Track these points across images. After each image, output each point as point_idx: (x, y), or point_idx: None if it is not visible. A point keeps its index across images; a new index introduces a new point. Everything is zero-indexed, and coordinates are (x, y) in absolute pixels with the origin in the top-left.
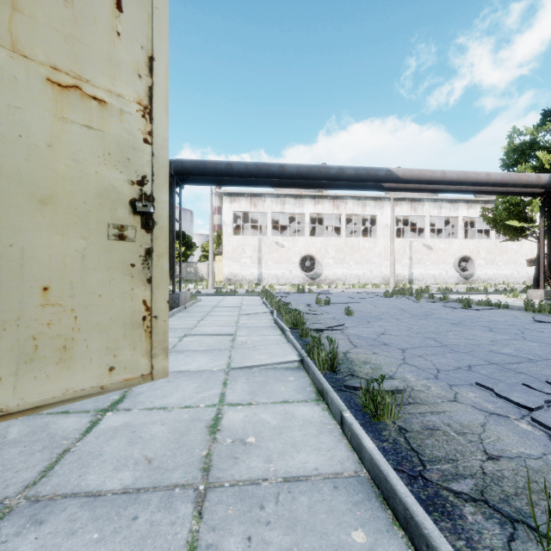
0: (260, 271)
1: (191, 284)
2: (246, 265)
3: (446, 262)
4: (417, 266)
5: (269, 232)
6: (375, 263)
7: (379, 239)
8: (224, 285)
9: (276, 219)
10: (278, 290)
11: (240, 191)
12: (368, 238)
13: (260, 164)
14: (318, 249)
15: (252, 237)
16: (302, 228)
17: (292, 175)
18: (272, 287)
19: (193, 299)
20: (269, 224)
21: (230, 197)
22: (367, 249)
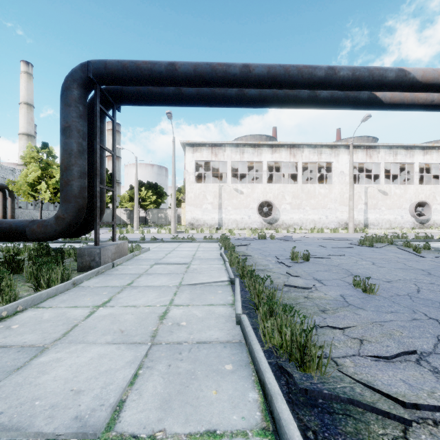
0: (220, 216)
1: (159, 228)
2: (207, 211)
3: (401, 207)
4: (372, 211)
5: (228, 180)
6: (331, 209)
7: (334, 186)
8: (185, 229)
9: (235, 169)
10: (238, 235)
11: (202, 141)
12: (324, 185)
13: (215, 63)
14: (276, 195)
15: (213, 184)
16: (258, 178)
17: (260, 79)
18: (232, 232)
19: (136, 249)
20: (228, 172)
21: (192, 147)
22: (322, 195)
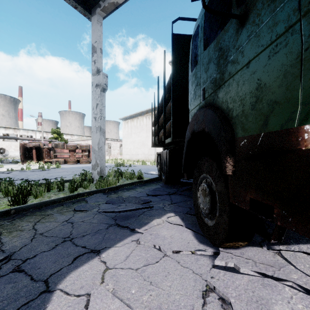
0: None
1: None
2: None
3: None
4: None
5: None
6: None
7: None
8: None
9: None
10: None
11: None
12: None
13: None
14: (7, 146)
15: None
16: None
17: None
18: None
19: None
20: None
21: None
22: None
